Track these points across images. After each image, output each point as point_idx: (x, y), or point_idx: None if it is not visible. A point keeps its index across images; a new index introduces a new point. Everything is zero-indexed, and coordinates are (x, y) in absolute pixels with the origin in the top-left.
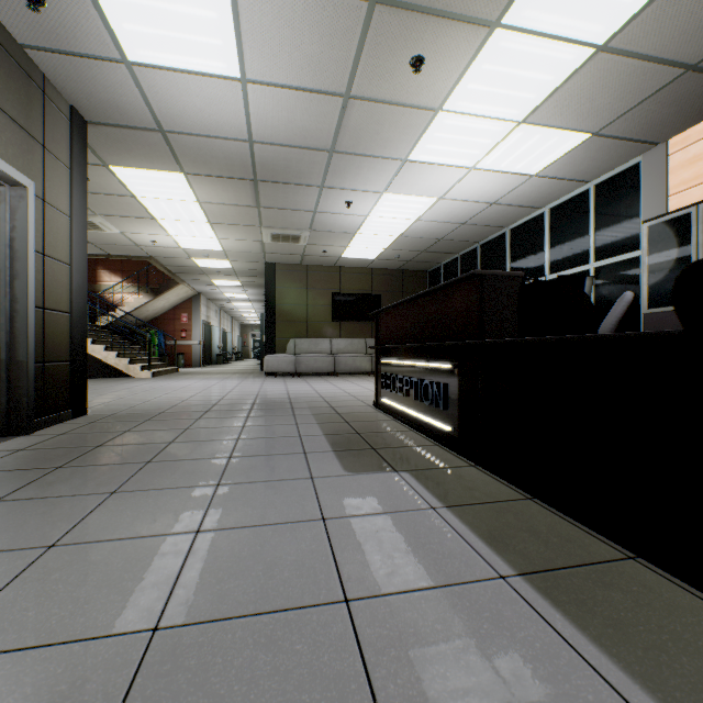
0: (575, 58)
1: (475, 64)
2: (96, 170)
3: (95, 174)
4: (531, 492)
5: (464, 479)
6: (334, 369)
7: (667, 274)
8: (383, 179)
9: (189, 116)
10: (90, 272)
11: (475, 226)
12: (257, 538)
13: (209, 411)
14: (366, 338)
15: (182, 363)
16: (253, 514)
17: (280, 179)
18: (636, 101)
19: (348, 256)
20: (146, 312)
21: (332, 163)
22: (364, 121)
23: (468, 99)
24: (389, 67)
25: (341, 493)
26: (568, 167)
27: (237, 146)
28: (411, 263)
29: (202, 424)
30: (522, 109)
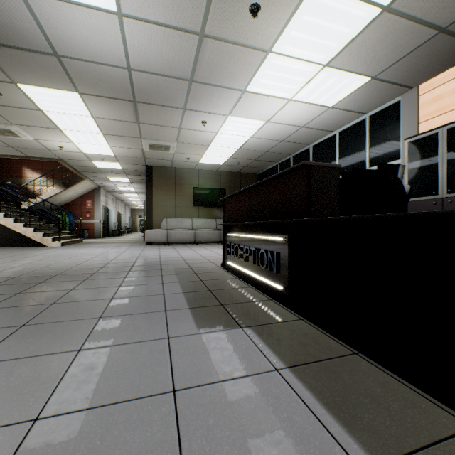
0: (367, 15)
1: (296, 14)
2: (6, 87)
3: (6, 89)
4: (357, 348)
5: (297, 334)
6: (194, 239)
7: (421, 174)
8: (228, 105)
9: (78, 44)
10: (17, 170)
11: (289, 143)
12: (99, 426)
13: (95, 273)
14: (216, 218)
15: (87, 235)
16: (103, 388)
17: (153, 101)
18: (403, 54)
19: (204, 162)
20: (59, 199)
21: (191, 90)
22: (214, 57)
23: (290, 44)
24: (233, 12)
25: (193, 355)
26: (353, 102)
27: (119, 72)
28: (246, 168)
29: (86, 285)
30: (327, 55)
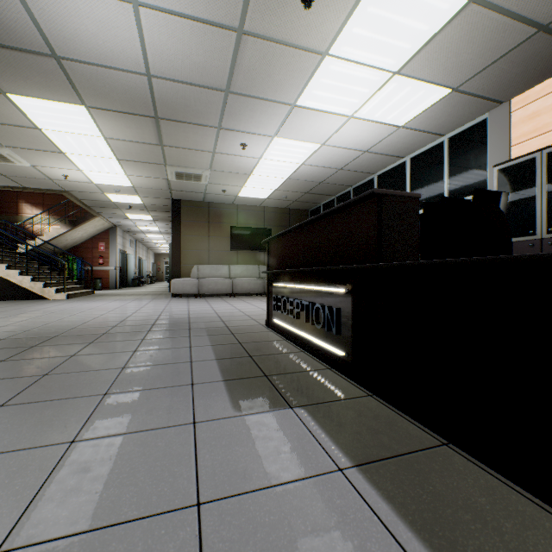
0: (449, 8)
1: (361, 5)
2: None
3: None
4: (447, 437)
5: (365, 416)
6: (232, 291)
7: (515, 209)
8: (274, 123)
9: (82, 42)
10: (12, 205)
11: (349, 172)
12: None
13: (105, 333)
14: (259, 265)
15: (100, 285)
16: (99, 501)
17: (180, 118)
18: (493, 59)
19: (244, 195)
20: (65, 241)
21: (228, 103)
22: (256, 61)
23: (352, 44)
24: (281, 1)
25: (226, 449)
26: (429, 120)
27: (136, 80)
28: (296, 202)
29: (92, 349)
30: (398, 59)
